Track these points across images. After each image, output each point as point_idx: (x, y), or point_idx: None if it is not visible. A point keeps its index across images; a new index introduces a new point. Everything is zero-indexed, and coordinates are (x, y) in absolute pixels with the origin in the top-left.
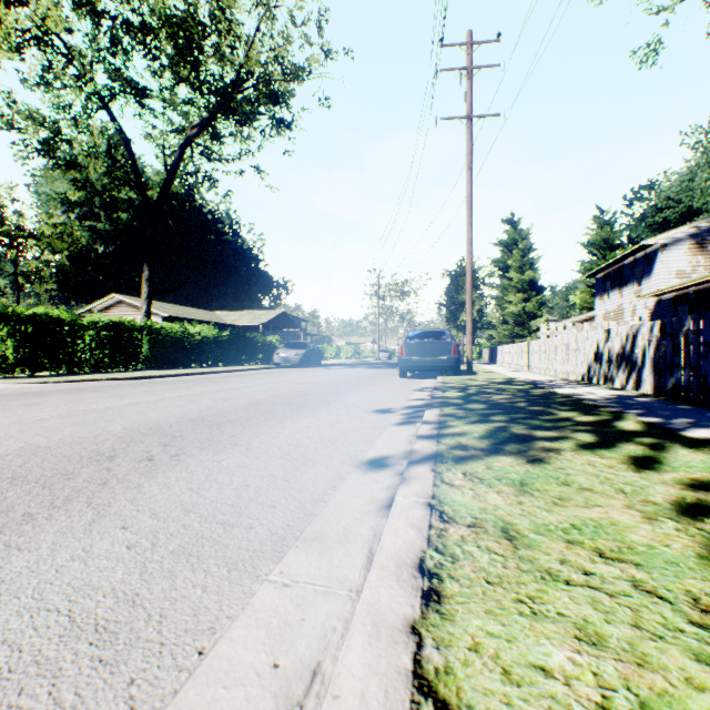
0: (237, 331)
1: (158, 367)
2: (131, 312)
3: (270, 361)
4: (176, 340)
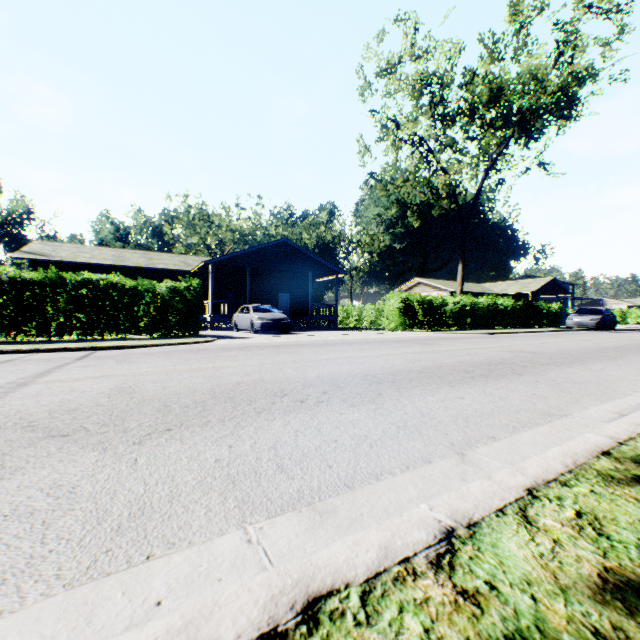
0: (526, 301)
1: (477, 328)
2: (426, 289)
3: (551, 325)
4: (488, 309)
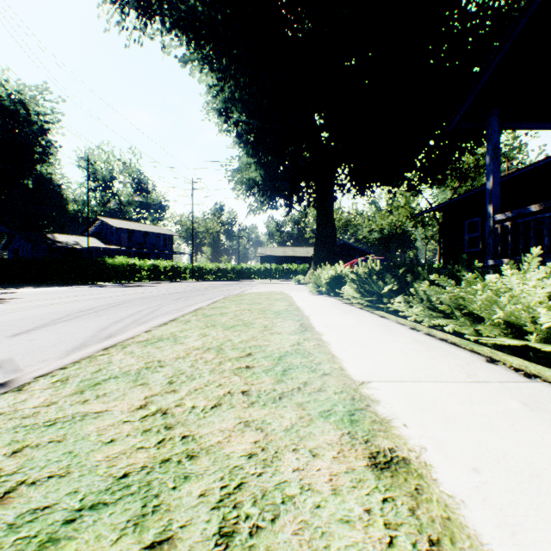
0: None
1: None
2: None
3: None
4: None
